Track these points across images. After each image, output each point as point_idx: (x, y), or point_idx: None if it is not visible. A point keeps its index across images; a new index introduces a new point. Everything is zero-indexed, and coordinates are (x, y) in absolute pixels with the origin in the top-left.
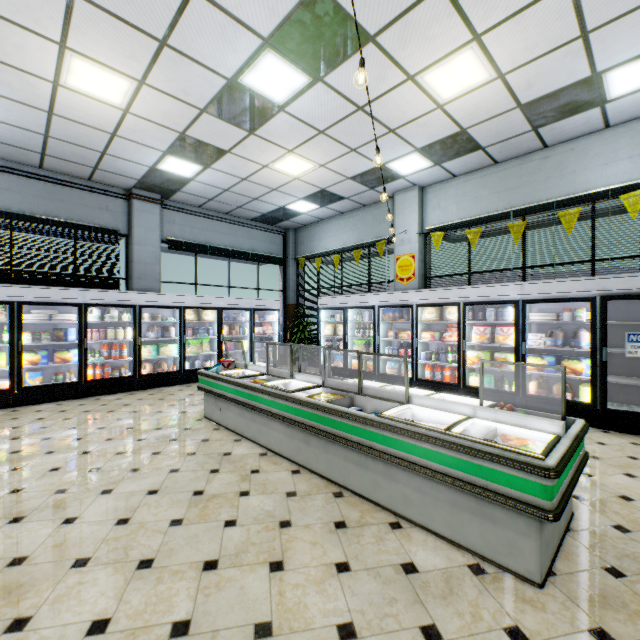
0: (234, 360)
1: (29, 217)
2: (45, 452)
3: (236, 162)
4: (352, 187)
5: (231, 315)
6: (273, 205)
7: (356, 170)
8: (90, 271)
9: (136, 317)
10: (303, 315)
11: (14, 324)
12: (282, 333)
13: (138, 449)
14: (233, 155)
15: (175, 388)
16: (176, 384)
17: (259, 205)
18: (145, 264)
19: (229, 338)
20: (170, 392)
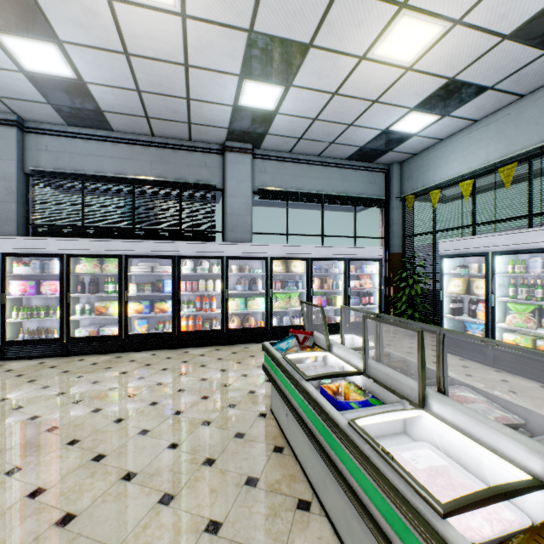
0: (312, 332)
1: (144, 180)
2: (70, 440)
3: (322, 64)
4: (507, 58)
5: (323, 266)
6: (372, 130)
7: (527, 9)
8: (190, 226)
9: (223, 269)
10: (413, 266)
11: (122, 276)
12: (383, 287)
13: (153, 473)
14: (317, 50)
15: (259, 347)
16: (262, 341)
17: (355, 134)
18: (237, 216)
19: (321, 292)
20: (252, 352)
